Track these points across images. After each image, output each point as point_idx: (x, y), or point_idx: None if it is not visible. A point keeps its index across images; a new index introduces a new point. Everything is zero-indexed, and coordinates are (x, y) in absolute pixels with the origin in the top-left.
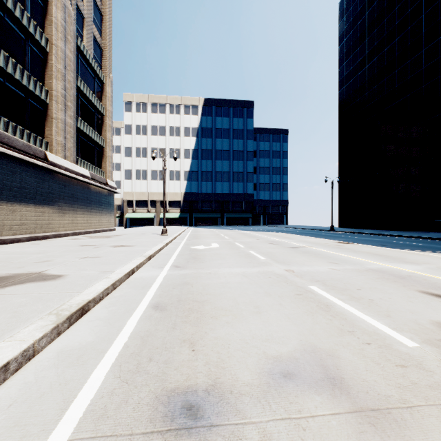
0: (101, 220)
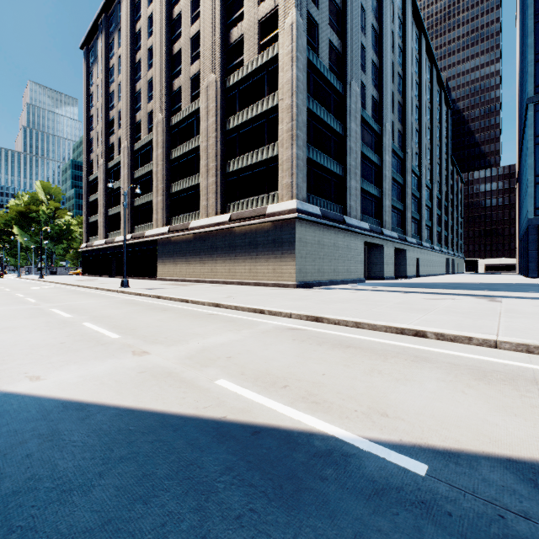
0: (257, 269)
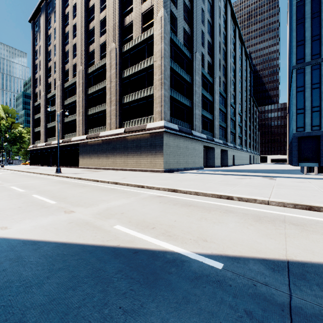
0: (140, 161)
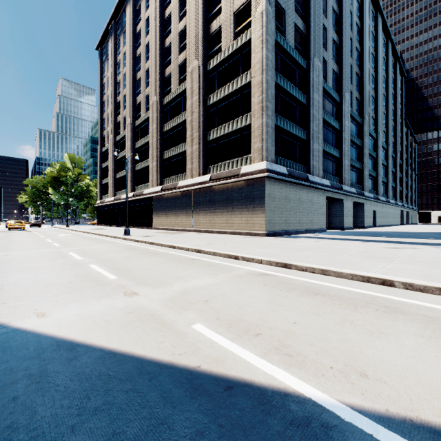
0: (232, 221)
